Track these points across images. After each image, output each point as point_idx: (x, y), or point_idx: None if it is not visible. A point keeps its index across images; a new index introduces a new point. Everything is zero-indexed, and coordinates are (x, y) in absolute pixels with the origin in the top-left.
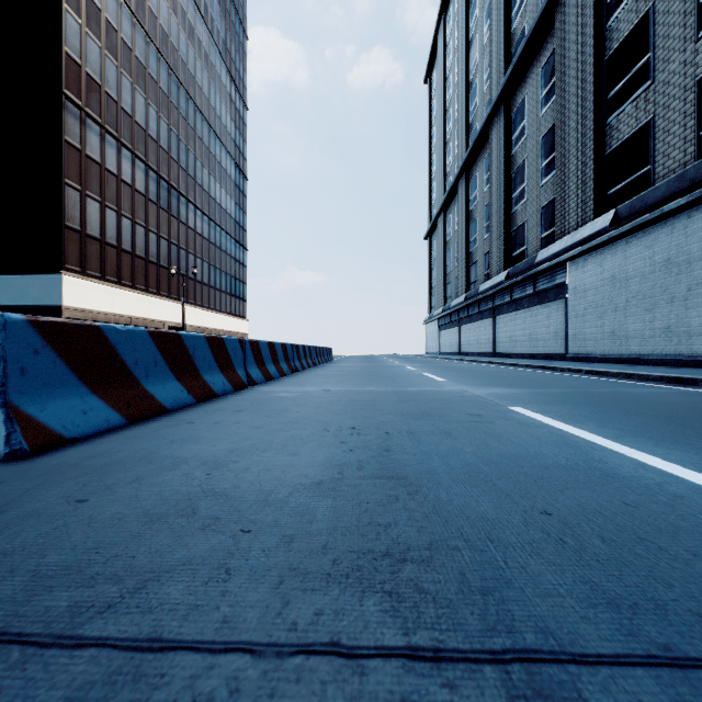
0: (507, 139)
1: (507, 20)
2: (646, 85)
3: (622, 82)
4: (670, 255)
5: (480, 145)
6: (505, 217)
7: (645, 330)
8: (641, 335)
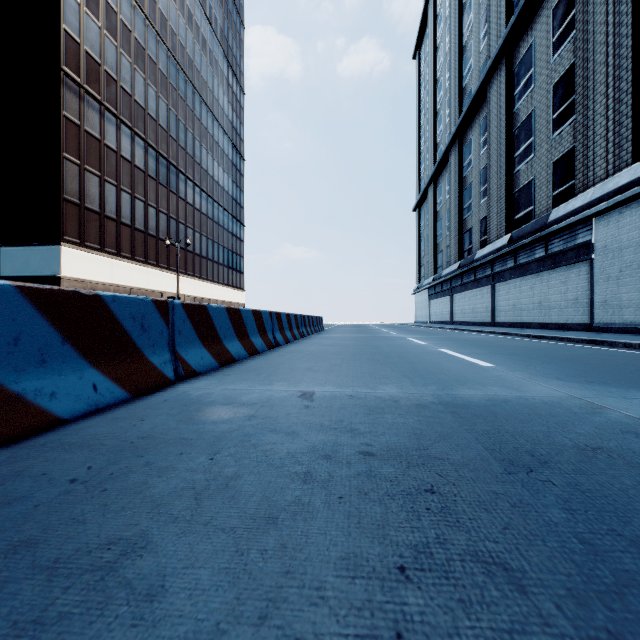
0: (508, 95)
1: None
2: None
3: None
4: None
5: (476, 107)
6: (506, 178)
7: None
8: None
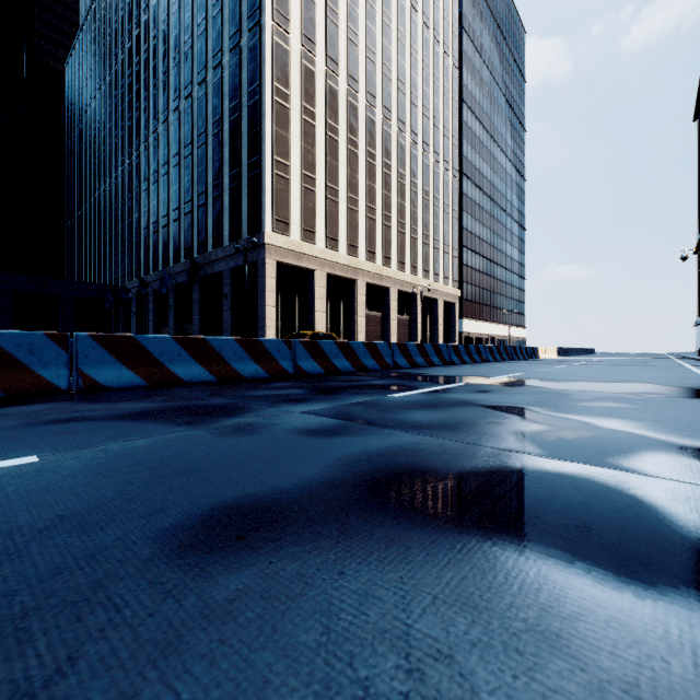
0: None
1: None
2: None
3: None
4: None
5: None
6: None
7: None
8: None
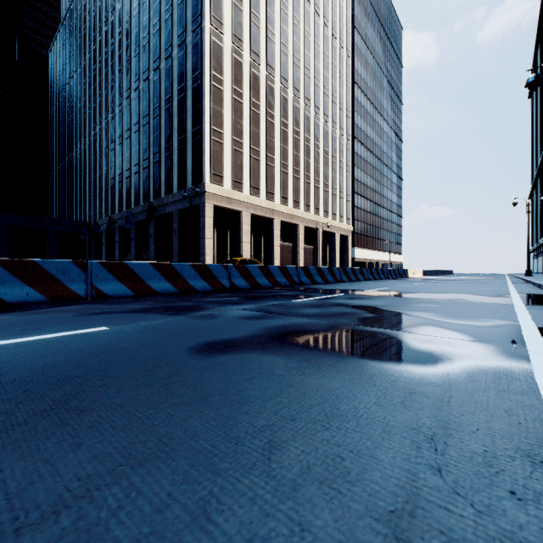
0: None
1: None
2: None
3: None
4: None
5: (542, 169)
6: None
7: None
8: None
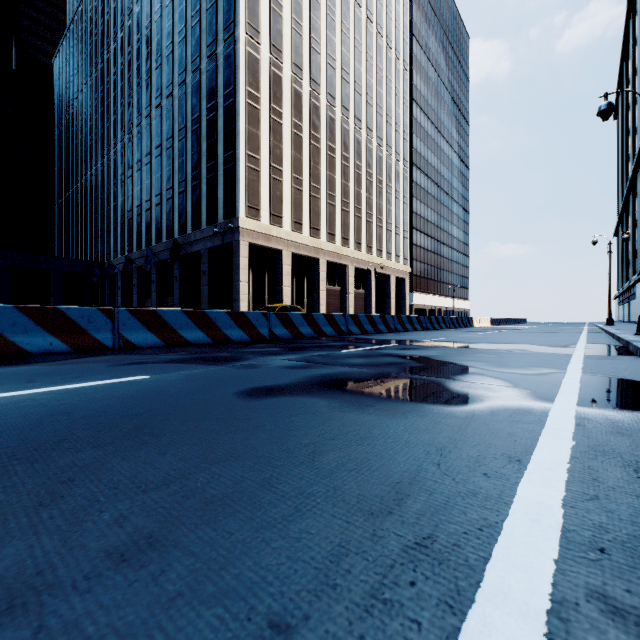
0: (633, 211)
1: (633, 149)
2: None
3: None
4: None
5: (628, 202)
6: (632, 251)
7: None
8: None
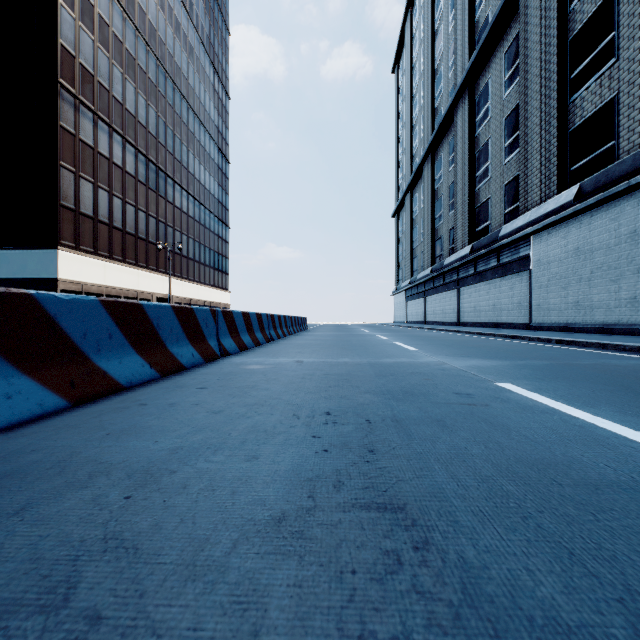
0: (471, 121)
1: (471, 9)
2: (610, 62)
3: (586, 62)
4: (637, 226)
5: (446, 127)
6: (469, 194)
7: (610, 300)
8: (606, 305)
